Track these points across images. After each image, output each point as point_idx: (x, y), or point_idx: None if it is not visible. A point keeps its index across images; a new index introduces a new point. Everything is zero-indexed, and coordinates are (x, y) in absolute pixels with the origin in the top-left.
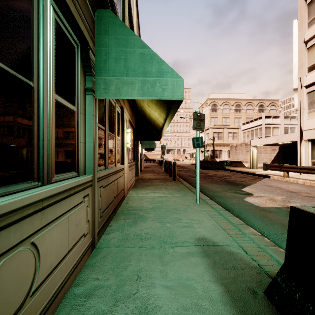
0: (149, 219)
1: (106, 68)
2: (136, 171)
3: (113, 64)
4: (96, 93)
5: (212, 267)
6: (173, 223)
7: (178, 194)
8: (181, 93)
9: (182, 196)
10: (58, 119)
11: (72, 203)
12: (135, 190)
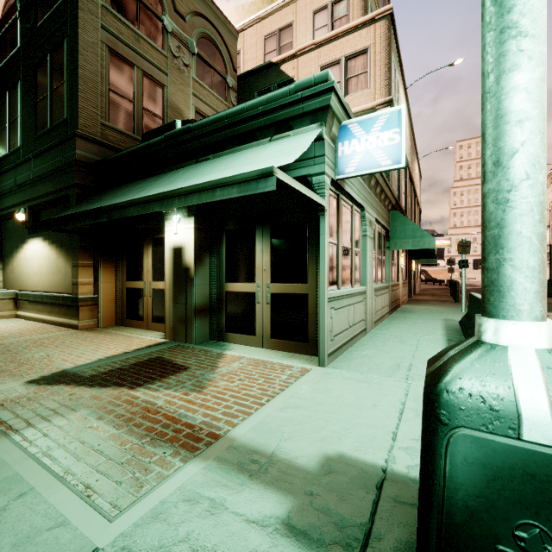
0: (418, 313)
1: (395, 236)
2: (408, 292)
3: (398, 234)
4: (390, 248)
5: (445, 321)
6: (434, 315)
7: (450, 309)
8: (433, 245)
9: (452, 309)
10: (383, 264)
11: (386, 291)
12: (407, 305)
